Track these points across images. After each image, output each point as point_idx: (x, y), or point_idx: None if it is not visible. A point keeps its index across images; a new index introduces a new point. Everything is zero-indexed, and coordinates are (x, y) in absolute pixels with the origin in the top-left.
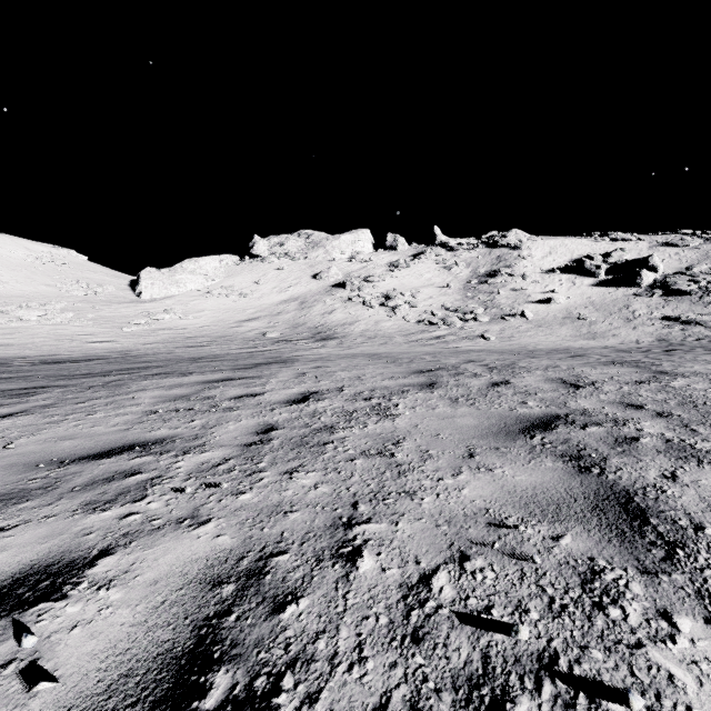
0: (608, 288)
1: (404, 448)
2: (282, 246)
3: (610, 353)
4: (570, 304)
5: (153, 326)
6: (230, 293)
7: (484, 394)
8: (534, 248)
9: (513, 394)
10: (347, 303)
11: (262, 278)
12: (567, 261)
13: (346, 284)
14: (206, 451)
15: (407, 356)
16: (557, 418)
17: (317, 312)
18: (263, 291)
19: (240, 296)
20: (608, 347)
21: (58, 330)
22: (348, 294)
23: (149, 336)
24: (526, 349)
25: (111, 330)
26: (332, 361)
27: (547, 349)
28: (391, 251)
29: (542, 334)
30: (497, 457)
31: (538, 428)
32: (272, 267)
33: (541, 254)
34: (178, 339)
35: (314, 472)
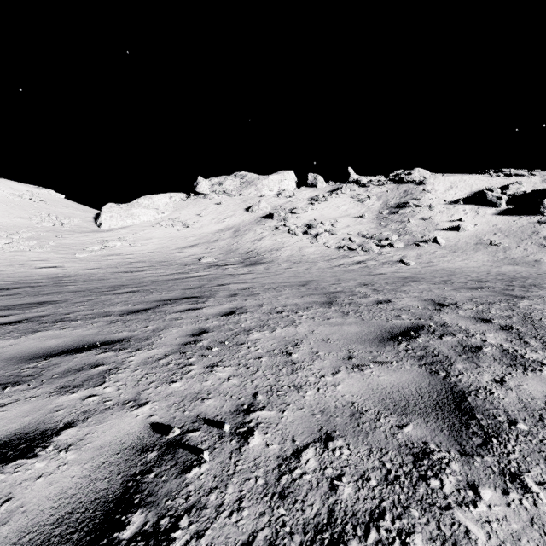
0: (511, 216)
1: None
2: (221, 185)
3: None
4: (478, 231)
5: (104, 252)
6: (176, 224)
7: None
8: (437, 183)
9: None
10: (274, 232)
11: (203, 211)
12: (467, 194)
13: (273, 216)
14: None
15: (339, 287)
16: None
17: (248, 239)
18: (204, 222)
19: (184, 226)
20: None
21: (16, 256)
22: (275, 224)
23: (96, 261)
24: (463, 277)
25: (65, 256)
26: (254, 297)
27: (488, 278)
28: (311, 188)
29: (460, 260)
30: None
31: None
32: (212, 202)
33: (443, 188)
34: (121, 264)
35: None
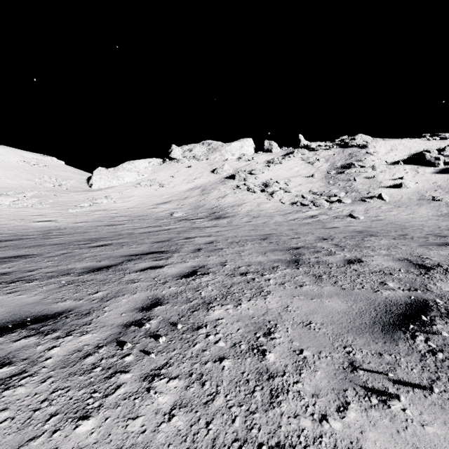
0: None
1: None
2: (191, 151)
3: None
4: (419, 188)
5: (93, 208)
6: (153, 184)
7: None
8: (378, 146)
9: None
10: (235, 190)
11: (176, 173)
12: (406, 155)
13: (235, 176)
14: None
15: (300, 242)
16: None
17: (213, 197)
18: (176, 182)
19: (160, 185)
20: None
21: (19, 212)
22: (236, 183)
23: (85, 215)
24: (418, 231)
25: (60, 211)
26: (217, 253)
27: (444, 232)
28: (267, 153)
29: (405, 214)
30: None
31: None
32: (184, 165)
33: (384, 151)
34: (105, 218)
35: None
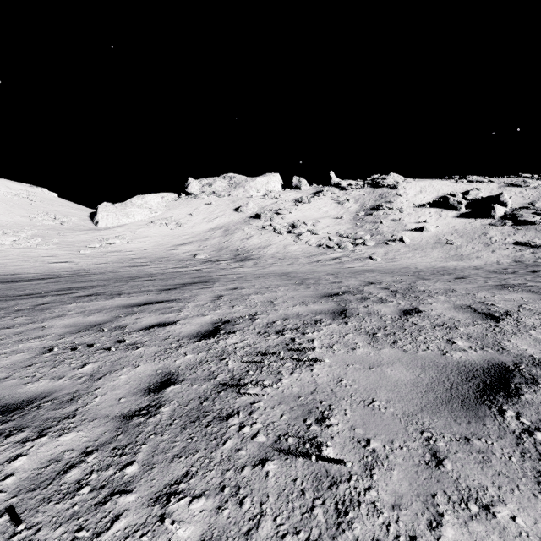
0: (468, 219)
1: (334, 432)
2: (211, 186)
3: (488, 275)
4: (439, 232)
5: (106, 249)
6: (169, 223)
7: (402, 327)
8: (408, 187)
9: (433, 328)
10: (261, 231)
11: (195, 211)
12: (434, 198)
13: (260, 216)
14: (68, 430)
15: (312, 276)
16: (508, 371)
17: (237, 238)
18: (195, 221)
19: (177, 225)
20: (477, 267)
21: (26, 252)
22: (262, 224)
23: (101, 257)
24: (410, 269)
25: (71, 252)
26: (248, 281)
27: (428, 269)
28: (296, 190)
29: (419, 256)
30: (478, 465)
31: (497, 391)
32: (203, 202)
33: (414, 193)
34: (124, 260)
35: (203, 500)
